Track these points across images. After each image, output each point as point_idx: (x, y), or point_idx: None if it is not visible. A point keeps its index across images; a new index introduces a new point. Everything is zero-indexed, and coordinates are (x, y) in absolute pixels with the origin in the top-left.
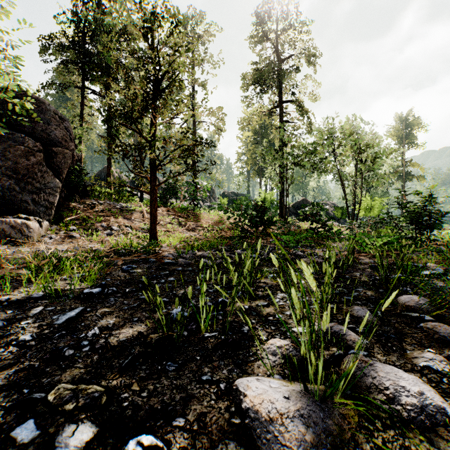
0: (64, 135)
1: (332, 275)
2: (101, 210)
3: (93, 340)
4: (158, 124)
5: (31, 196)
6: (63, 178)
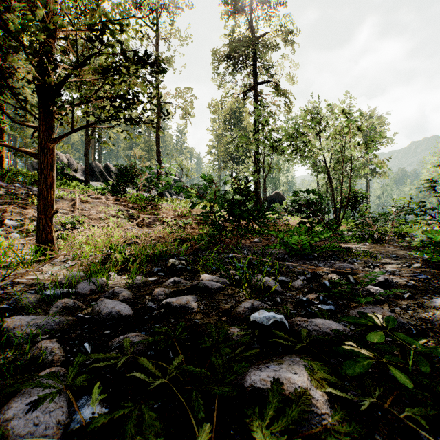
0: None
1: None
2: None
3: None
4: None
5: None
6: None
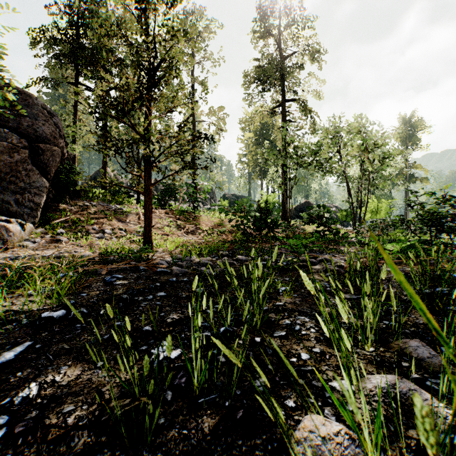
0: (53, 131)
1: (356, 288)
2: (94, 212)
3: (18, 413)
4: (152, 116)
5: (15, 196)
6: (51, 178)
